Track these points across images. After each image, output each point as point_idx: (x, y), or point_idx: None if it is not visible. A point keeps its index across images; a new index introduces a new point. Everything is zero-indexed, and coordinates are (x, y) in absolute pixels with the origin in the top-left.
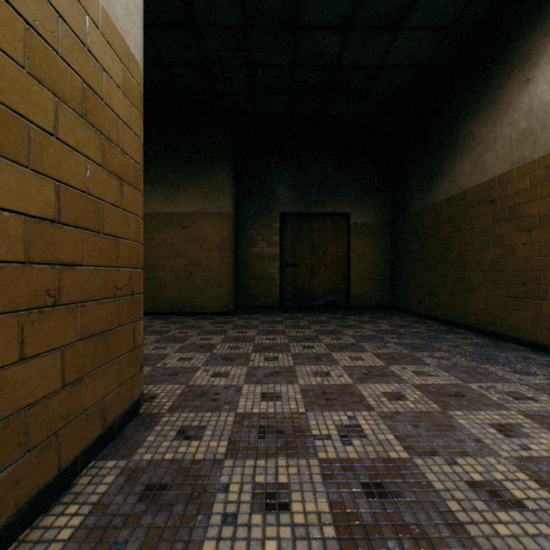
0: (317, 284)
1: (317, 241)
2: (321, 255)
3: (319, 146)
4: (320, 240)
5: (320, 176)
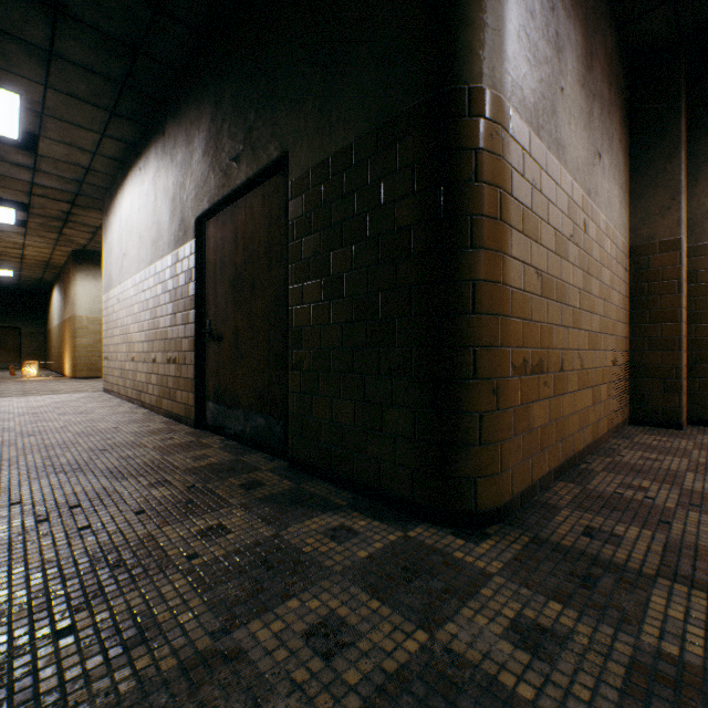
0: (2, 358)
1: (2, 339)
2: (5, 345)
3: (3, 297)
4: (4, 338)
5: (4, 310)
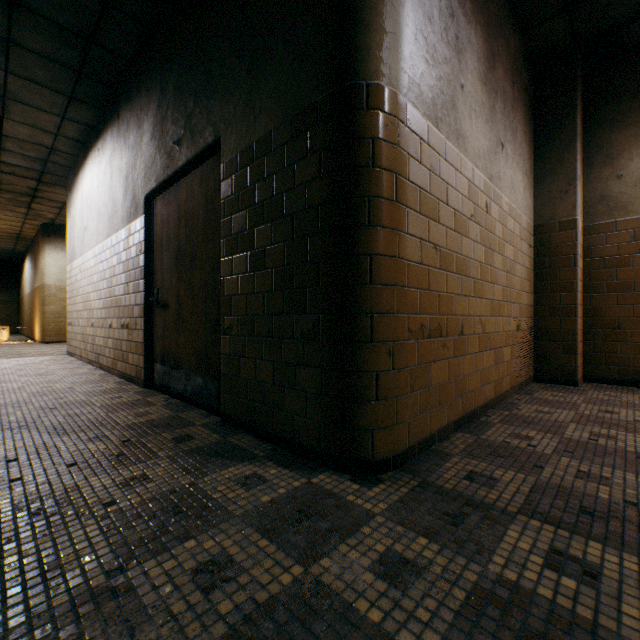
0: None
1: None
2: None
3: None
4: None
5: None
